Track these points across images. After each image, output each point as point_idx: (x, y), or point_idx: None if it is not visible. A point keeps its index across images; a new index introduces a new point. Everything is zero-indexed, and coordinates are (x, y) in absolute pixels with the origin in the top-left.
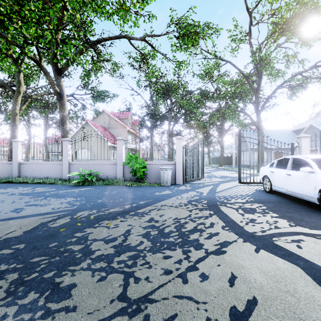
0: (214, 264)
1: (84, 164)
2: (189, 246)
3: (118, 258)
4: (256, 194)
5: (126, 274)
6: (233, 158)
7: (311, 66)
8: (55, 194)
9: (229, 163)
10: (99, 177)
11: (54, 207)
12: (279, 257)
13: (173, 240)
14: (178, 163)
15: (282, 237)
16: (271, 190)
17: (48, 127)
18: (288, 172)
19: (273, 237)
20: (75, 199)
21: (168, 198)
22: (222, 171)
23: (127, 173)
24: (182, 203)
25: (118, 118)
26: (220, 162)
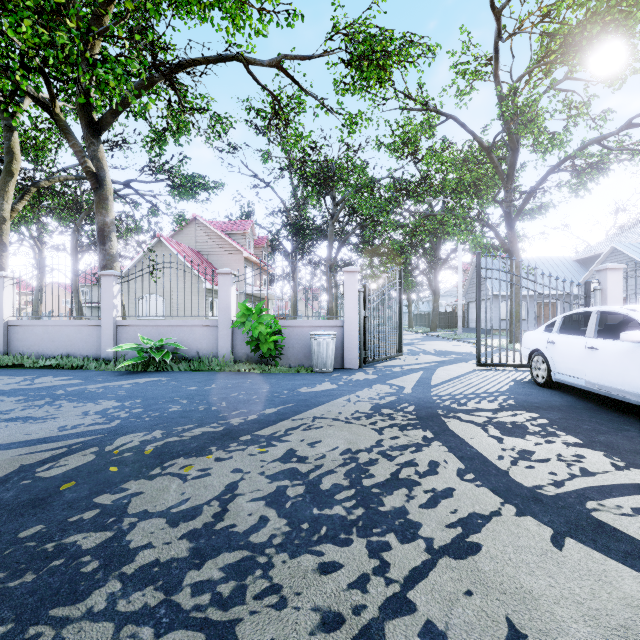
0: (455, 588)
1: (148, 327)
2: (385, 531)
3: (197, 574)
4: (517, 391)
5: (213, 633)
6: (460, 314)
7: (621, 127)
8: (77, 392)
9: (450, 325)
10: (180, 355)
11: (66, 425)
12: (619, 562)
13: (342, 513)
14: (350, 323)
15: (607, 500)
16: (549, 382)
17: (80, 250)
18: (589, 343)
19: (585, 501)
20: (121, 404)
21: (328, 401)
22: (437, 342)
23: (240, 346)
24: (361, 412)
25: (225, 232)
26: (433, 324)
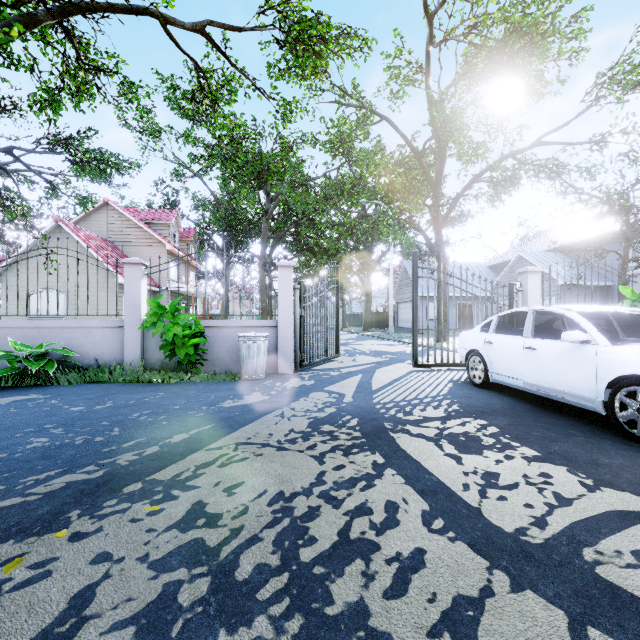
0: None
1: (26, 328)
2: None
3: None
4: (458, 393)
5: None
6: (391, 314)
7: (532, 143)
8: None
9: (381, 324)
10: (71, 363)
11: None
12: None
13: (268, 633)
14: (284, 324)
15: (601, 542)
16: (486, 382)
17: None
18: (527, 343)
19: (581, 549)
20: None
21: (257, 418)
22: (371, 341)
23: (153, 351)
24: (297, 431)
25: (144, 221)
26: (366, 323)
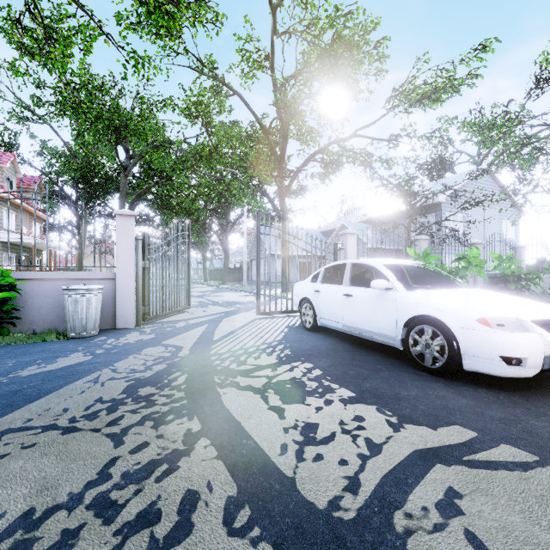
0: None
1: None
2: None
3: None
4: (291, 338)
5: None
6: (245, 269)
7: (351, 134)
8: None
9: (238, 278)
10: None
11: None
12: None
13: None
14: (124, 275)
15: (409, 499)
16: (315, 326)
17: None
18: (346, 291)
19: (392, 516)
20: None
21: (59, 388)
22: (226, 293)
23: None
24: (105, 400)
25: None
26: (224, 277)
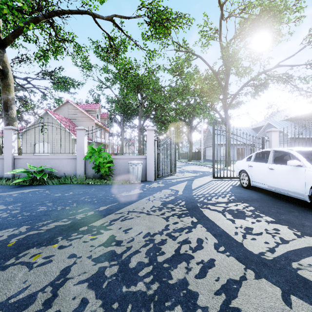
0: None
1: (34, 159)
2: (174, 303)
3: None
4: (234, 191)
5: None
6: (202, 153)
7: (274, 66)
8: None
9: (197, 158)
10: (54, 175)
11: None
12: None
13: (143, 288)
14: (150, 157)
15: (301, 260)
16: (249, 186)
17: (0, 117)
18: (270, 166)
19: (291, 263)
20: (6, 207)
21: (137, 200)
22: (192, 166)
23: (89, 169)
24: (156, 206)
25: (84, 109)
26: (189, 157)
